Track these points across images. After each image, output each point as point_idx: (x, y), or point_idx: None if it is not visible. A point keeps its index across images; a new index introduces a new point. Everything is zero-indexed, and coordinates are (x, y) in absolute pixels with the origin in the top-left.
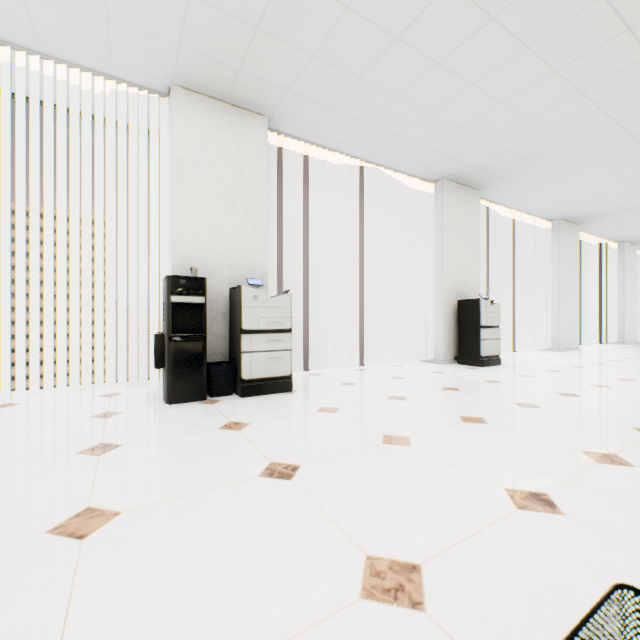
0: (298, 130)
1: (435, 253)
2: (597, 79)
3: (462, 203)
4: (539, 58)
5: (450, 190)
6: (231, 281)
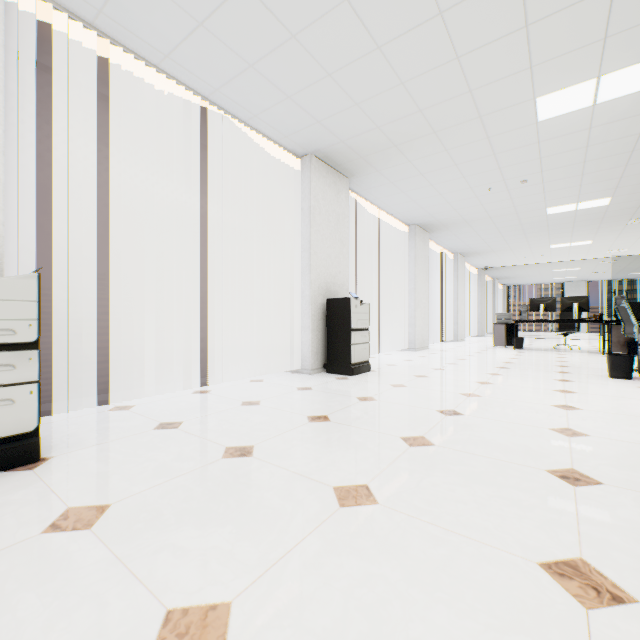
0: (81, 2)
1: (302, 242)
2: (476, 44)
3: (331, 188)
4: None
5: (319, 170)
6: None
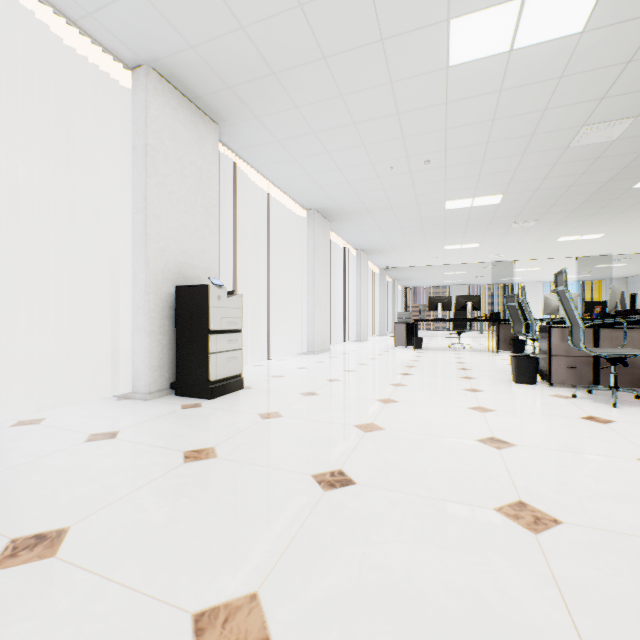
0: None
1: (135, 198)
2: None
3: (189, 129)
4: None
5: (164, 94)
6: None
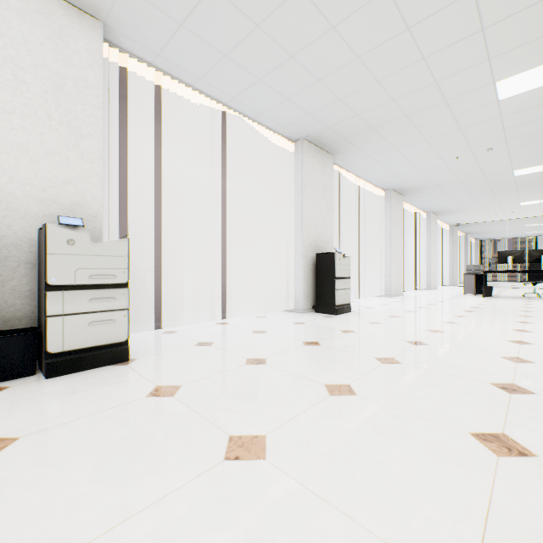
0: (146, 51)
1: (296, 208)
2: (439, 47)
3: (319, 164)
4: (396, 7)
5: (309, 150)
6: (44, 221)
